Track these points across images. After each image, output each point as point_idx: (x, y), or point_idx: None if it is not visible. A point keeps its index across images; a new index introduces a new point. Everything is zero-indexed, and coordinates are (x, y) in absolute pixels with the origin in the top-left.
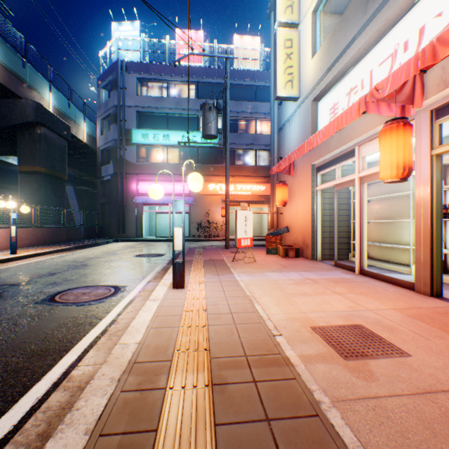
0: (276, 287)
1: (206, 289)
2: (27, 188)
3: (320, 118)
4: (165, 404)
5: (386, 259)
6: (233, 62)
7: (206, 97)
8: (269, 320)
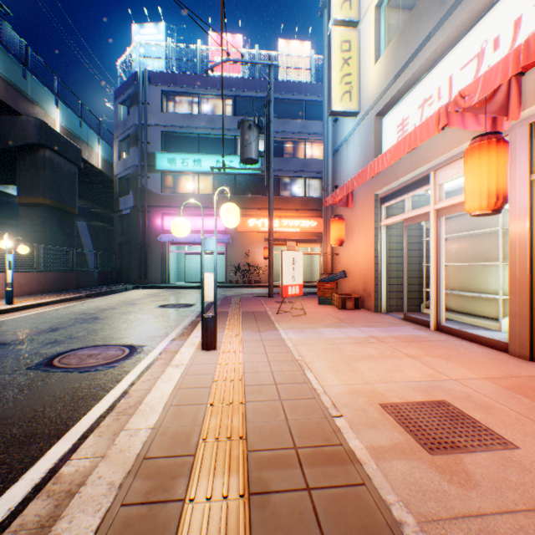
0: (332, 348)
1: (244, 350)
2: (28, 224)
3: (385, 137)
4: (182, 527)
5: (467, 312)
6: (278, 72)
7: (245, 115)
8: (324, 394)
